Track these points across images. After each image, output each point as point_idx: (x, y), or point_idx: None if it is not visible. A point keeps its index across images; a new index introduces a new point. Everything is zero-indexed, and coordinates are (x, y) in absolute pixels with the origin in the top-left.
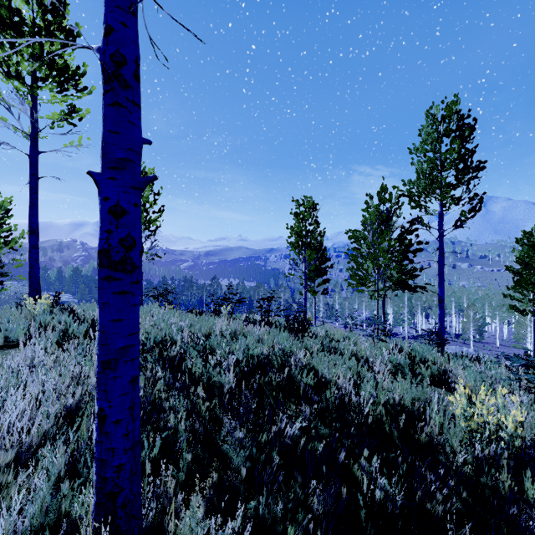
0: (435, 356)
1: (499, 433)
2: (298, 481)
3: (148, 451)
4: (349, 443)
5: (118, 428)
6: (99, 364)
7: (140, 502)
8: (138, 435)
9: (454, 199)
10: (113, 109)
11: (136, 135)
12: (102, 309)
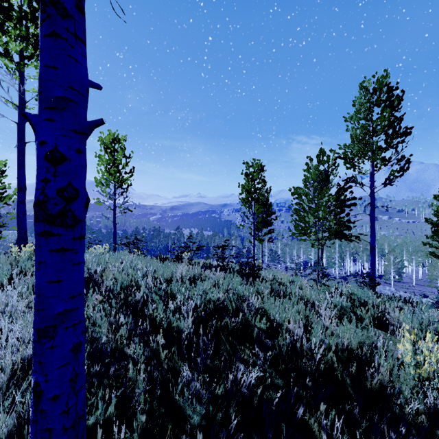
0: (372, 299)
1: None
2: None
3: (101, 411)
4: (304, 393)
5: (56, 405)
6: (34, 331)
7: None
8: (81, 408)
9: (384, 160)
10: (50, 41)
11: (79, 72)
12: (38, 269)
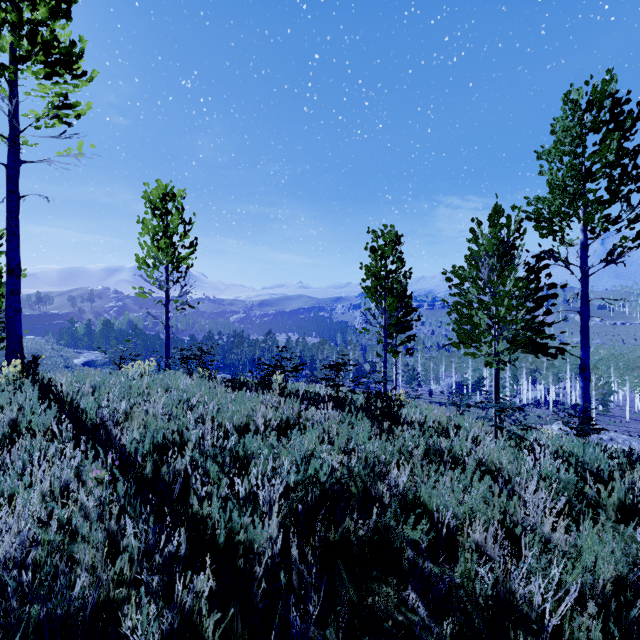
0: (606, 463)
1: None
2: None
3: None
4: None
5: None
6: None
7: None
8: None
9: (608, 221)
10: None
11: None
12: None
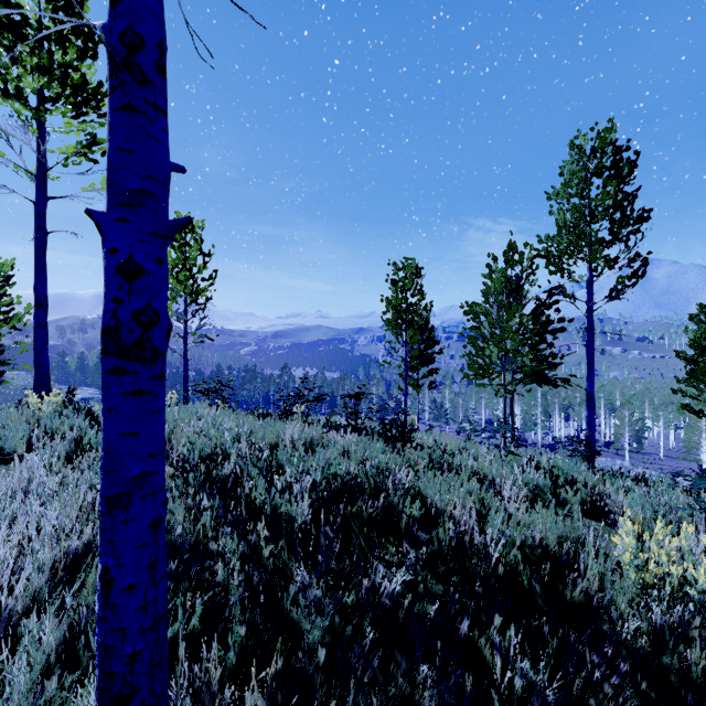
0: (585, 475)
1: (687, 590)
2: (402, 667)
3: (182, 622)
4: (472, 605)
5: (131, 597)
6: (102, 500)
7: (167, 705)
8: (163, 605)
9: (608, 260)
10: (123, 116)
11: (160, 155)
12: (107, 418)
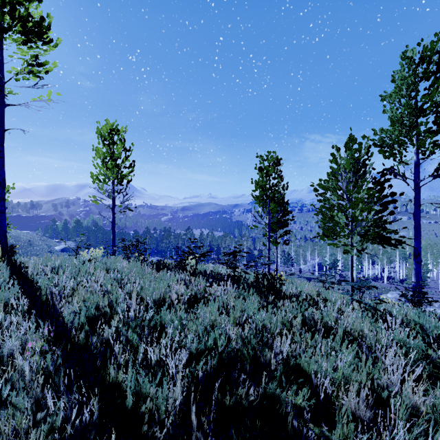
0: None
1: None
2: None
3: None
4: None
5: None
6: None
7: None
8: None
9: (436, 145)
10: None
11: None
12: None
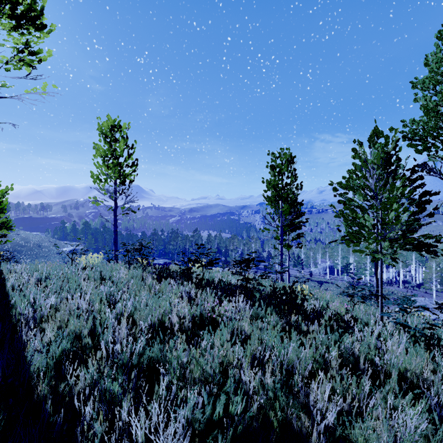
0: None
1: None
2: None
3: None
4: None
5: None
6: None
7: None
8: None
9: None
10: None
11: None
12: None
